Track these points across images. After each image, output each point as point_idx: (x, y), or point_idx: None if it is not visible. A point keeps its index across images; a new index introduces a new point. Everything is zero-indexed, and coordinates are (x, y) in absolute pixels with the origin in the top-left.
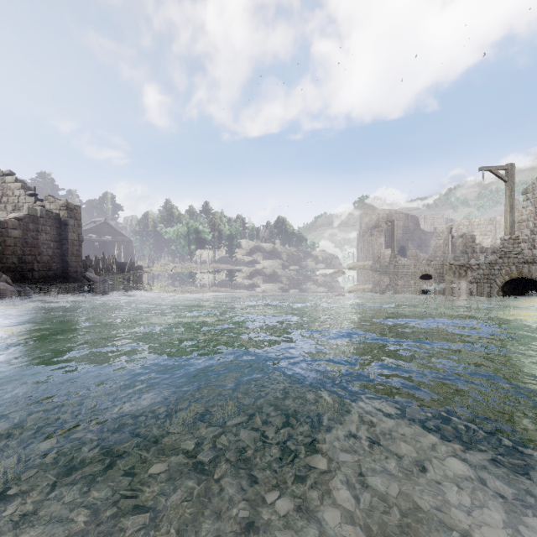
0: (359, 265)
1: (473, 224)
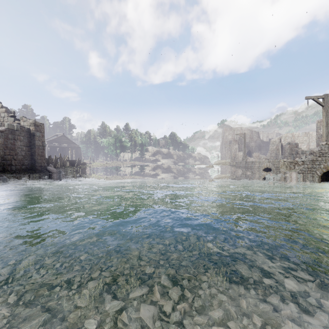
0: (222, 162)
1: (295, 136)
